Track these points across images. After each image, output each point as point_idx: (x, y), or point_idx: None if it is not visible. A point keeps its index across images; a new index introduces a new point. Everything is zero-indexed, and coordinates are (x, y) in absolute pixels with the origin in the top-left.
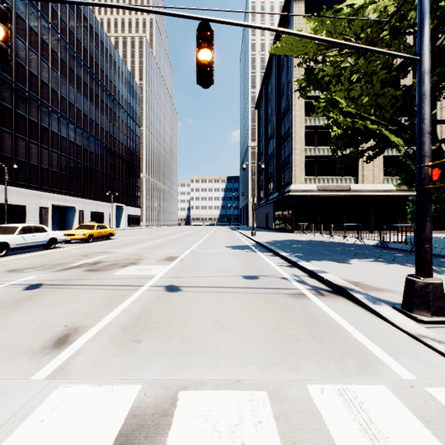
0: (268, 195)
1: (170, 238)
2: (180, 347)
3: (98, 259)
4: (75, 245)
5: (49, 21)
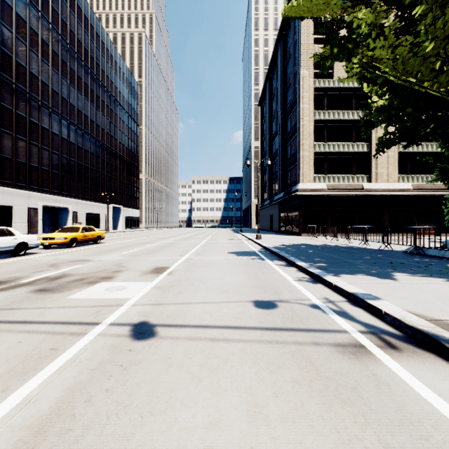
0: (272, 196)
1: (166, 241)
2: None
3: (65, 271)
4: (53, 251)
5: (39, 9)
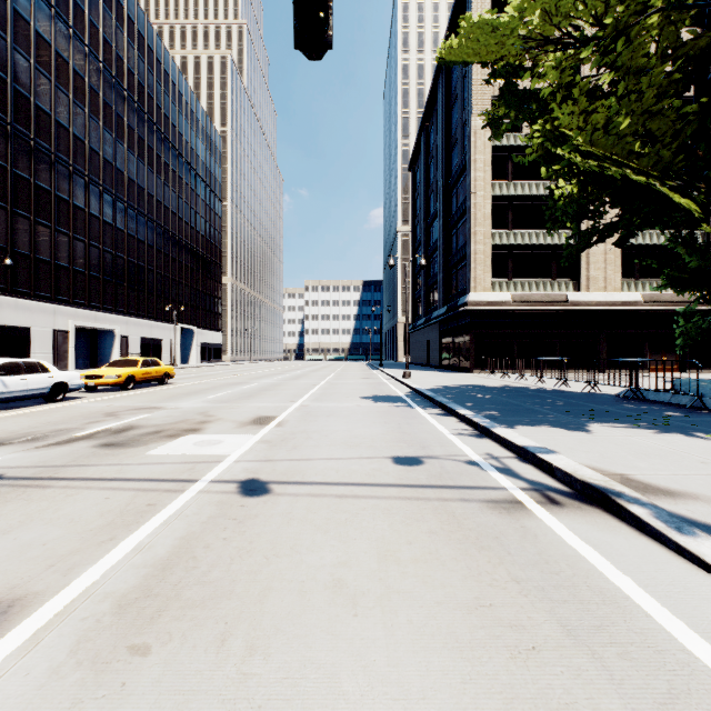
0: (429, 311)
1: (268, 381)
2: (242, 673)
3: (131, 422)
4: (102, 395)
5: (70, 24)
